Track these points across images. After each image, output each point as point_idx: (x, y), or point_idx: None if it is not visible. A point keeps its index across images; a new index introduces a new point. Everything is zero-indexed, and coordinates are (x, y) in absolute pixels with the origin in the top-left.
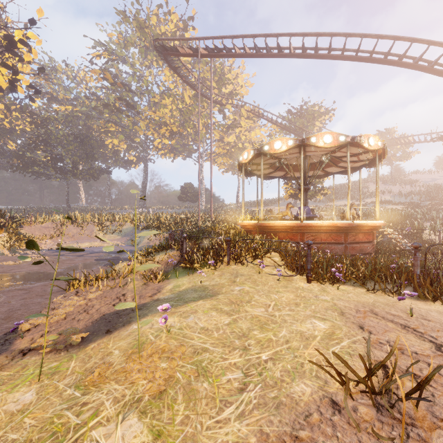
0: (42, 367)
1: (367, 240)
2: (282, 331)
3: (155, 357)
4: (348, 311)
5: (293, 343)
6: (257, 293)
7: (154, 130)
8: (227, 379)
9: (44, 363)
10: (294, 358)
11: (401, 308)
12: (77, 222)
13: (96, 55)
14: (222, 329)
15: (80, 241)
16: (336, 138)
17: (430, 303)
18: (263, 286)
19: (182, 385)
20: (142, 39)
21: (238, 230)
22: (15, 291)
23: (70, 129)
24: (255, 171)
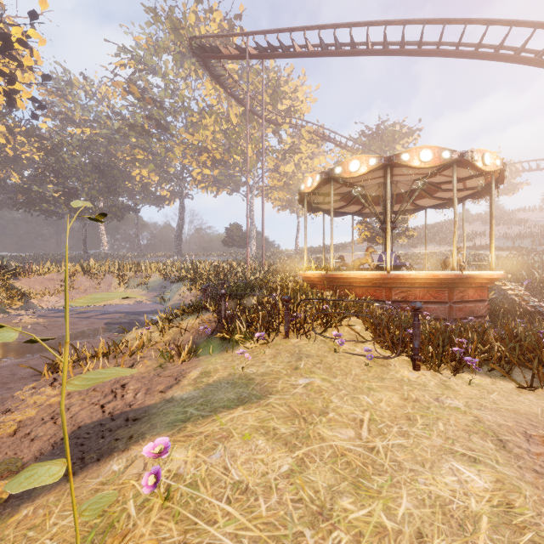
0: None
1: (480, 298)
2: (401, 497)
3: None
4: (510, 436)
5: (436, 543)
6: (336, 391)
7: (192, 157)
8: None
9: None
10: None
11: None
12: (91, 273)
13: (120, 65)
14: (276, 489)
15: None
16: (438, 155)
17: None
18: (343, 376)
19: None
20: (178, 43)
21: (299, 283)
22: None
23: (87, 156)
24: (321, 204)
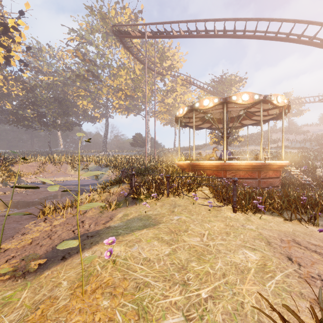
0: None
1: (276, 176)
2: (218, 262)
3: (98, 293)
4: (273, 240)
5: (230, 277)
6: (193, 222)
7: (113, 94)
8: None
9: (0, 292)
10: (233, 295)
11: (319, 237)
12: (55, 162)
13: (70, 39)
14: (163, 260)
15: (56, 176)
16: (252, 97)
17: None
18: (197, 215)
19: None
20: (104, 27)
21: (175, 168)
22: None
23: (51, 93)
24: (188, 123)
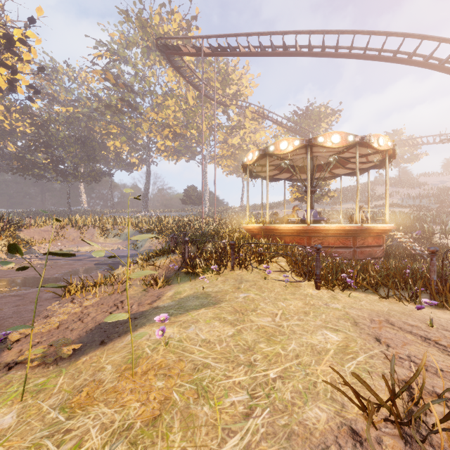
0: (27, 384)
1: (377, 244)
2: (291, 343)
3: (150, 374)
4: (362, 320)
5: (304, 358)
6: (263, 300)
7: (157, 132)
8: (230, 402)
9: (30, 379)
10: (306, 376)
11: (419, 317)
12: (77, 225)
13: (98, 56)
14: (225, 341)
15: (80, 245)
16: (345, 138)
17: (449, 312)
18: (269, 293)
19: (179, 408)
20: (145, 38)
21: (242, 233)
22: (9, 298)
23: (71, 130)
24: (260, 173)
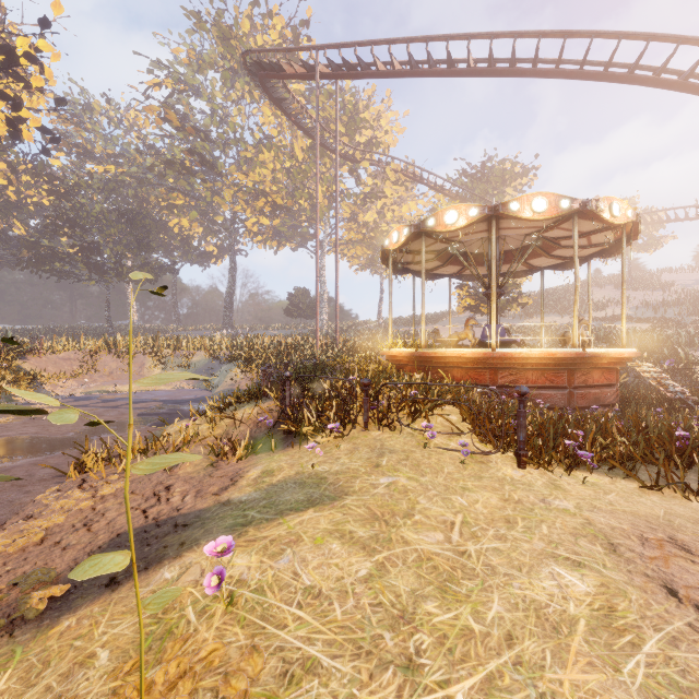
0: None
1: (608, 382)
2: (492, 601)
3: (182, 691)
4: (623, 540)
5: (526, 645)
6: (424, 492)
7: (246, 203)
8: None
9: None
10: None
11: None
12: (117, 351)
13: (154, 84)
14: (353, 593)
15: (121, 383)
16: (555, 204)
17: None
18: (434, 475)
19: None
20: (227, 57)
21: (382, 363)
22: None
23: (112, 201)
24: (411, 265)
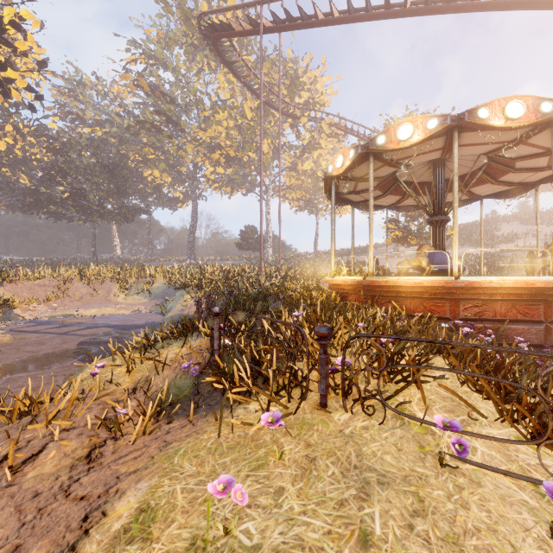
0: None
1: None
2: None
3: None
4: None
5: None
6: None
7: (205, 155)
8: None
9: None
10: None
11: None
12: (88, 278)
13: (131, 61)
14: None
15: (86, 307)
16: (533, 108)
17: None
18: None
19: None
20: (189, 35)
21: (325, 292)
22: None
23: (97, 156)
24: (351, 195)
